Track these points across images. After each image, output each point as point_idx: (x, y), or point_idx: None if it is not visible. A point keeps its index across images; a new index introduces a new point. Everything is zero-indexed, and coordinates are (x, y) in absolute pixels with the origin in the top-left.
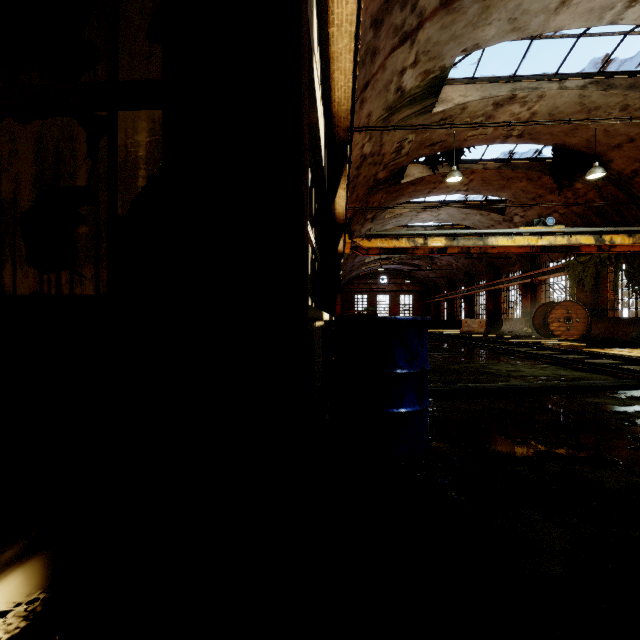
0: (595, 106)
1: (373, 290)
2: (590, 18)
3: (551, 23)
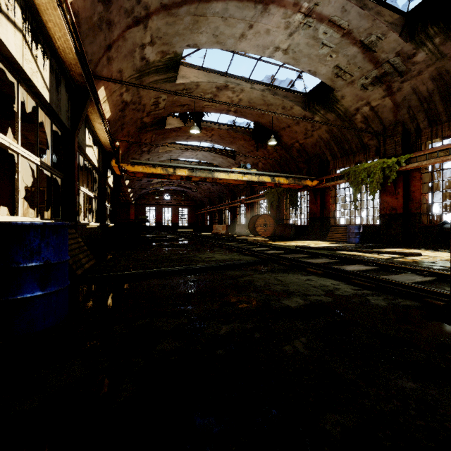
0: (270, 103)
1: (160, 204)
2: (259, 50)
3: (239, 46)
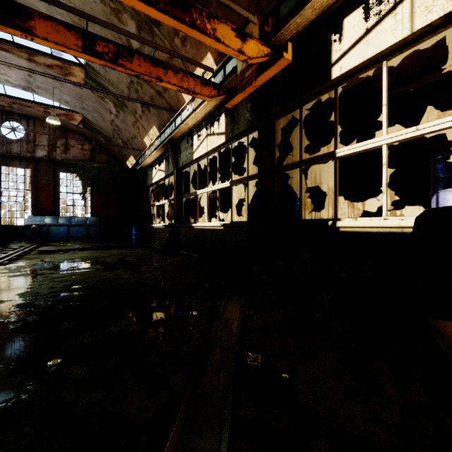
0: None
1: None
2: None
3: None
